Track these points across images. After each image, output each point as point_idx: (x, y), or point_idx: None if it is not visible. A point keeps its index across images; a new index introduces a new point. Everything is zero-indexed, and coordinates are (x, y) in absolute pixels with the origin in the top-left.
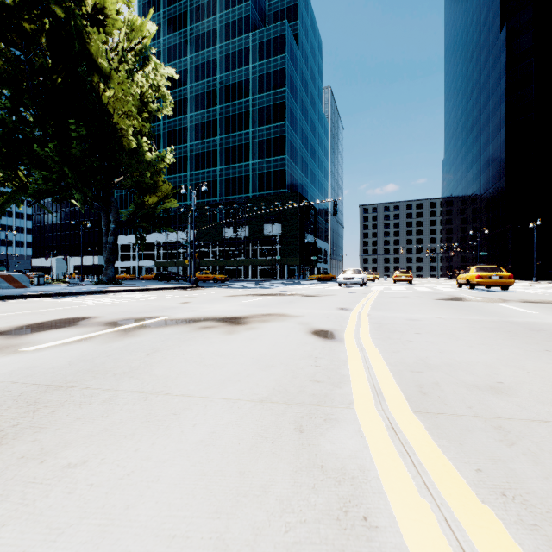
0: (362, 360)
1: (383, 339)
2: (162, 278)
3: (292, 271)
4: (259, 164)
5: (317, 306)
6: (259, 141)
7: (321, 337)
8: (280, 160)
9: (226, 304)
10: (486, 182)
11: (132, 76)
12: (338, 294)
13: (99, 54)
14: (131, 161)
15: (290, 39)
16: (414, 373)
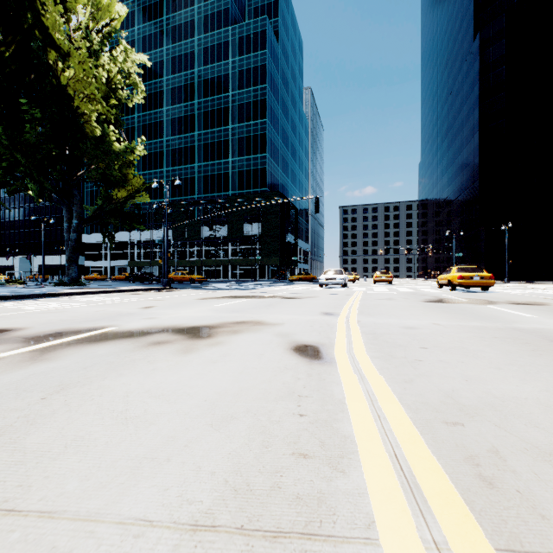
0: (366, 399)
1: (384, 358)
2: (135, 278)
3: (273, 271)
4: (238, 161)
5: (299, 311)
6: (238, 138)
7: (305, 357)
8: (261, 159)
9: (195, 309)
10: (460, 185)
11: (97, 58)
12: (320, 296)
13: (56, 28)
14: (96, 151)
15: (270, 35)
16: (450, 426)
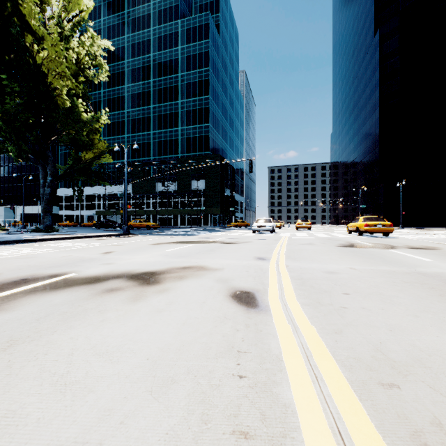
0: (302, 354)
1: (313, 305)
2: (100, 225)
3: (214, 219)
4: (186, 130)
5: (236, 255)
6: (186, 110)
7: (242, 305)
8: (204, 127)
9: (148, 254)
10: (364, 151)
11: (68, 42)
12: (254, 241)
13: (32, 16)
14: (67, 120)
15: (212, 27)
16: (387, 388)
